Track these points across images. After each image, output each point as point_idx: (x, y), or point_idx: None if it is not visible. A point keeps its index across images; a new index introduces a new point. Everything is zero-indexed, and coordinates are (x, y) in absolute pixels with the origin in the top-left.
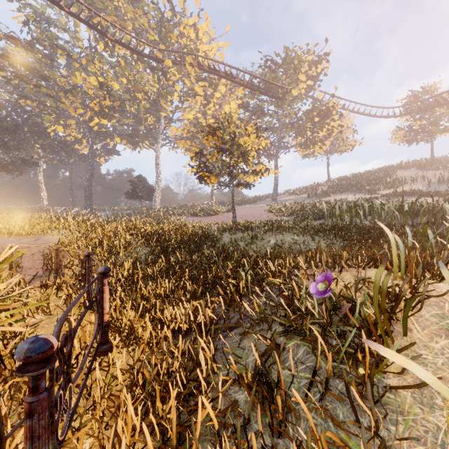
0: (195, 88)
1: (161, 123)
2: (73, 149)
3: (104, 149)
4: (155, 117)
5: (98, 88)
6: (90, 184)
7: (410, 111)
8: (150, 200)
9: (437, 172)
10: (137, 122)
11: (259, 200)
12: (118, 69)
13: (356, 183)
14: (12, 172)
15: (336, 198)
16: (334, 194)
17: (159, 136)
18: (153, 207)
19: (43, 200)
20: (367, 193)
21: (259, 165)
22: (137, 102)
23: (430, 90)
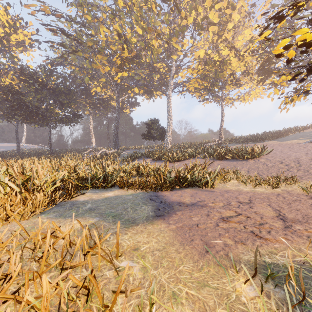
0: (209, 15)
1: (172, 68)
2: (108, 104)
3: (129, 103)
4: (166, 64)
5: (118, 41)
6: (116, 129)
7: None
8: (162, 140)
9: None
10: (151, 73)
11: (281, 135)
12: (134, 15)
13: None
14: (68, 124)
15: None
16: None
17: (170, 80)
18: (165, 146)
19: (92, 142)
20: None
21: None
22: (150, 48)
23: None
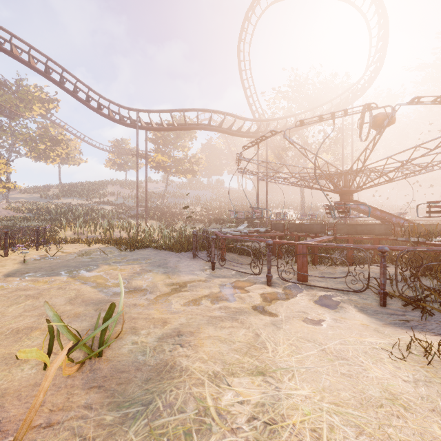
0: None
1: None
2: None
3: None
4: None
5: None
6: None
7: (115, 152)
8: None
9: (127, 190)
10: None
11: None
12: None
13: (81, 190)
14: None
15: (65, 201)
16: (64, 197)
17: None
18: None
19: None
20: (86, 199)
21: (10, 184)
22: None
23: (125, 143)
